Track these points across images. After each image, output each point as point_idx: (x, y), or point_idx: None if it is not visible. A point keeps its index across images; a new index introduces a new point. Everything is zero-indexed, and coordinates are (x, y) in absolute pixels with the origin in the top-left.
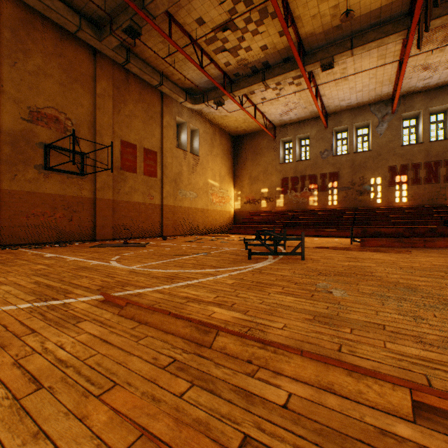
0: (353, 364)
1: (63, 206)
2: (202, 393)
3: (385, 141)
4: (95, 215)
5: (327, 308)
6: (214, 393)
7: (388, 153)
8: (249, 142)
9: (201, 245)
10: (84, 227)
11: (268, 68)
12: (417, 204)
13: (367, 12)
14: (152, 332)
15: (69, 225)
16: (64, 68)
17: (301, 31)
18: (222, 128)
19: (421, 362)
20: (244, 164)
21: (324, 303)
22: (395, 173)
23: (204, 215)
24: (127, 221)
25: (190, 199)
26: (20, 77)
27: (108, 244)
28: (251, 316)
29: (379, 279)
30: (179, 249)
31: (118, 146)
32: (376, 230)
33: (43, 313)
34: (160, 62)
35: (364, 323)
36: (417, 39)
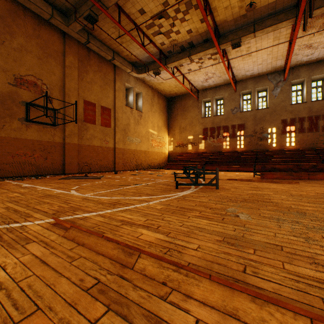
0: (256, 286)
1: (40, 148)
2: (116, 319)
3: (279, 101)
4: (64, 155)
5: (234, 230)
6: (127, 319)
7: (281, 110)
8: (179, 102)
9: (142, 177)
10: (56, 164)
11: (192, 47)
12: (302, 147)
13: (266, 5)
14: (86, 253)
15: (45, 163)
16: (40, 46)
17: (217, 19)
18: (159, 92)
19: (316, 283)
20: (176, 118)
21: (232, 226)
22: (286, 124)
23: (146, 155)
24: (88, 160)
25: (135, 144)
26: (7, 52)
27: (73, 177)
28: (172, 237)
29: (276, 205)
30: (125, 181)
31: (82, 104)
32: (273, 166)
33: (1, 234)
34: (113, 42)
35: (265, 244)
36: (303, 24)
